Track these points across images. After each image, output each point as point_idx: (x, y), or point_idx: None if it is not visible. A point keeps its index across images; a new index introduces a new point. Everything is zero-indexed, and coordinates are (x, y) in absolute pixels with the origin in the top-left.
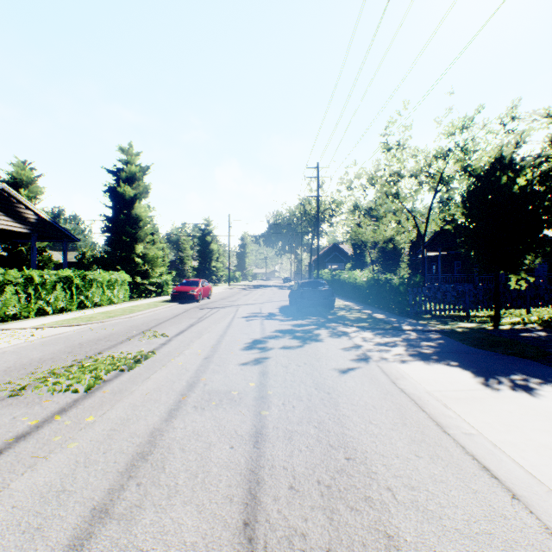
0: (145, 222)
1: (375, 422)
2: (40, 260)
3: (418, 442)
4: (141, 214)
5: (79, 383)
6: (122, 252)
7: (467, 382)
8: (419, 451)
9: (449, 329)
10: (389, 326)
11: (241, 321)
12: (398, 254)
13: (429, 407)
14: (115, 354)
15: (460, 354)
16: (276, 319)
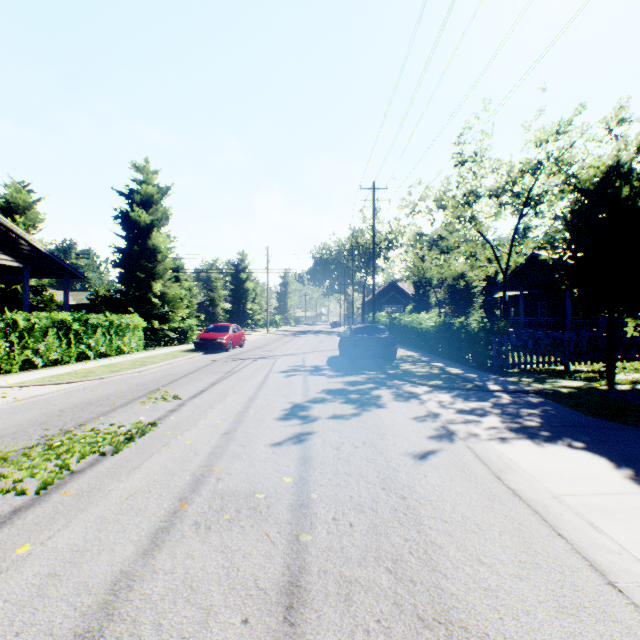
0: (164, 255)
1: (487, 560)
2: (40, 301)
3: (574, 612)
4: (160, 245)
5: (32, 477)
6: (137, 291)
7: (611, 478)
8: (583, 636)
9: (551, 390)
10: (470, 385)
11: (279, 377)
12: (472, 293)
13: (567, 528)
14: (102, 426)
15: (580, 429)
16: (323, 374)
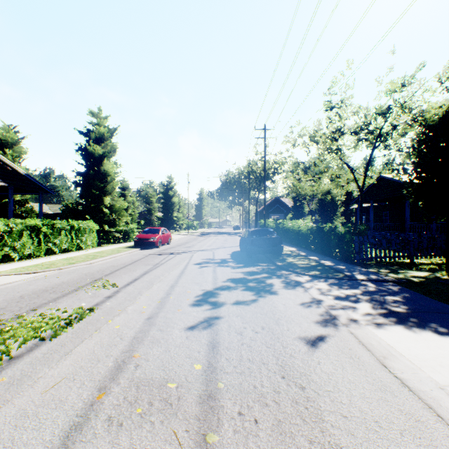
0: (112, 177)
1: None
2: (24, 211)
3: None
4: (109, 170)
5: None
6: (92, 203)
7: None
8: None
9: (405, 279)
10: (342, 275)
11: (195, 268)
12: (336, 205)
13: None
14: (50, 311)
15: (440, 315)
16: (228, 266)
